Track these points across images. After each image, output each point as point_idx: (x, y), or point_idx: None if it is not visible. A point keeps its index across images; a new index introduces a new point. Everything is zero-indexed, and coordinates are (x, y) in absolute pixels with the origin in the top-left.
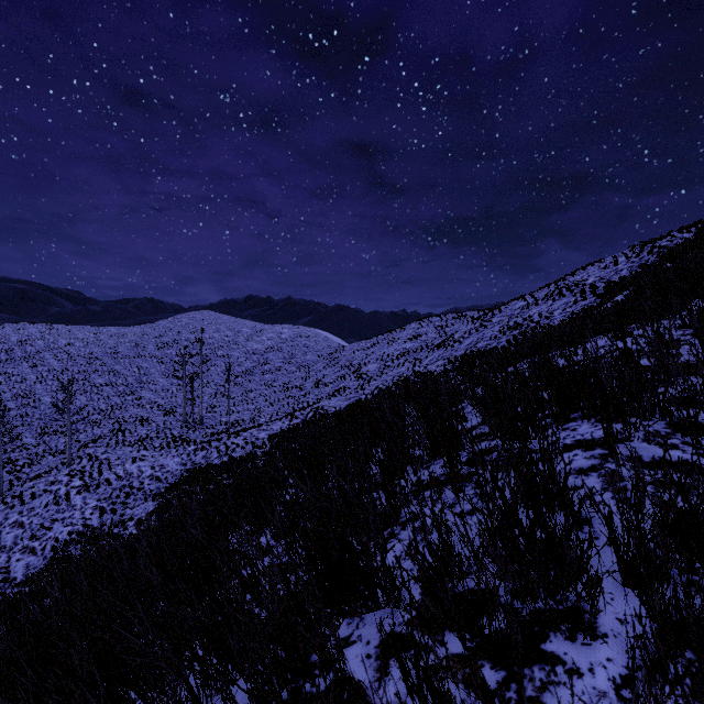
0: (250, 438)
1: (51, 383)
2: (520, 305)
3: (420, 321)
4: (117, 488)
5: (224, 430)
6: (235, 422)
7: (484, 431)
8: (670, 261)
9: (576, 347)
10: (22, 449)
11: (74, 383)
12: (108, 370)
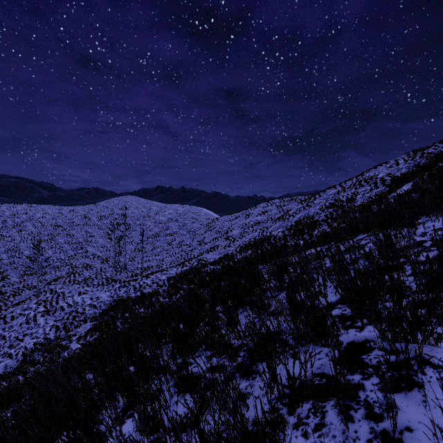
0: (155, 279)
1: (30, 242)
2: (333, 192)
3: (266, 202)
4: (67, 313)
5: (140, 273)
6: (147, 268)
7: (346, 313)
8: (441, 161)
9: (415, 228)
10: (10, 285)
11: (44, 242)
12: (66, 233)
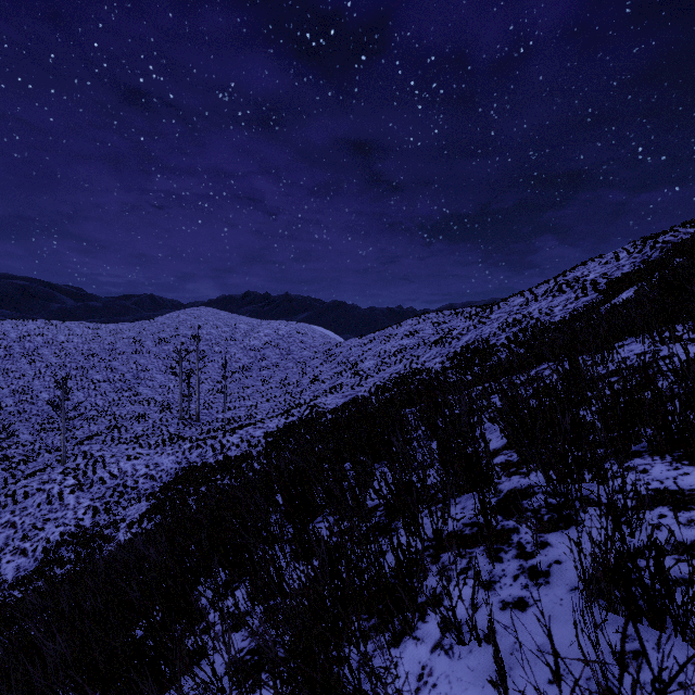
0: (245, 436)
1: (49, 379)
2: (519, 301)
3: (417, 318)
4: (111, 487)
5: (221, 427)
6: (232, 419)
7: (511, 459)
8: (680, 256)
9: (612, 352)
10: (19, 445)
11: (72, 379)
12: (106, 366)
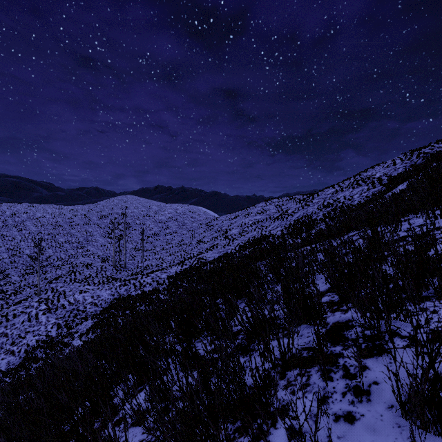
0: (155, 278)
1: (30, 241)
2: (331, 191)
3: (265, 202)
4: (69, 311)
5: (140, 272)
6: (147, 267)
7: (334, 299)
8: (436, 161)
9: (400, 224)
10: (11, 283)
11: (45, 241)
12: (67, 232)
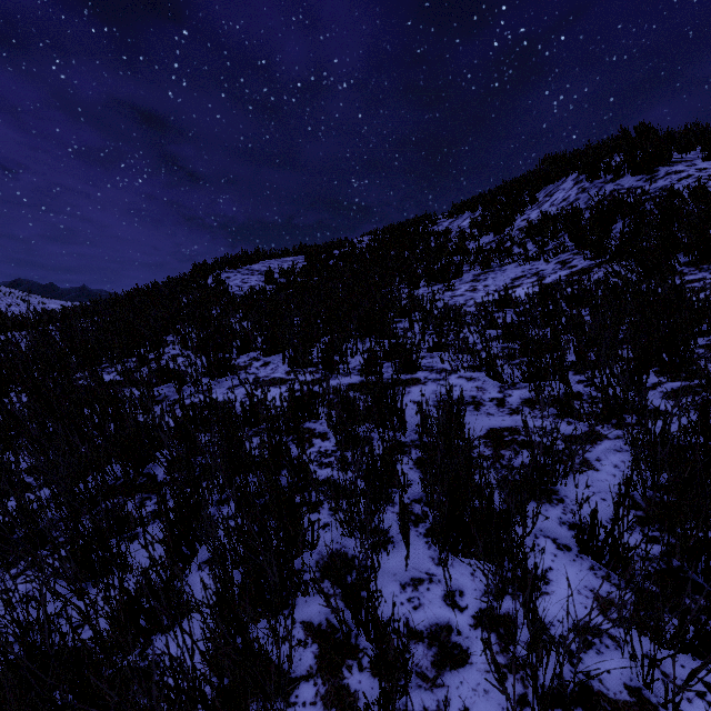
0: None
1: None
2: None
3: None
4: None
5: None
6: None
7: None
8: None
9: None
10: None
11: None
12: None
